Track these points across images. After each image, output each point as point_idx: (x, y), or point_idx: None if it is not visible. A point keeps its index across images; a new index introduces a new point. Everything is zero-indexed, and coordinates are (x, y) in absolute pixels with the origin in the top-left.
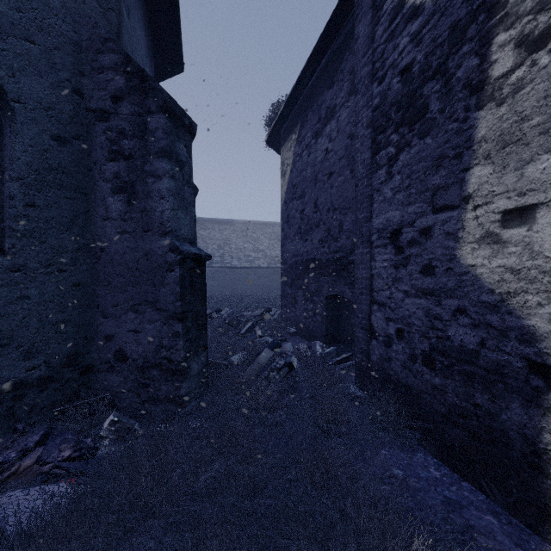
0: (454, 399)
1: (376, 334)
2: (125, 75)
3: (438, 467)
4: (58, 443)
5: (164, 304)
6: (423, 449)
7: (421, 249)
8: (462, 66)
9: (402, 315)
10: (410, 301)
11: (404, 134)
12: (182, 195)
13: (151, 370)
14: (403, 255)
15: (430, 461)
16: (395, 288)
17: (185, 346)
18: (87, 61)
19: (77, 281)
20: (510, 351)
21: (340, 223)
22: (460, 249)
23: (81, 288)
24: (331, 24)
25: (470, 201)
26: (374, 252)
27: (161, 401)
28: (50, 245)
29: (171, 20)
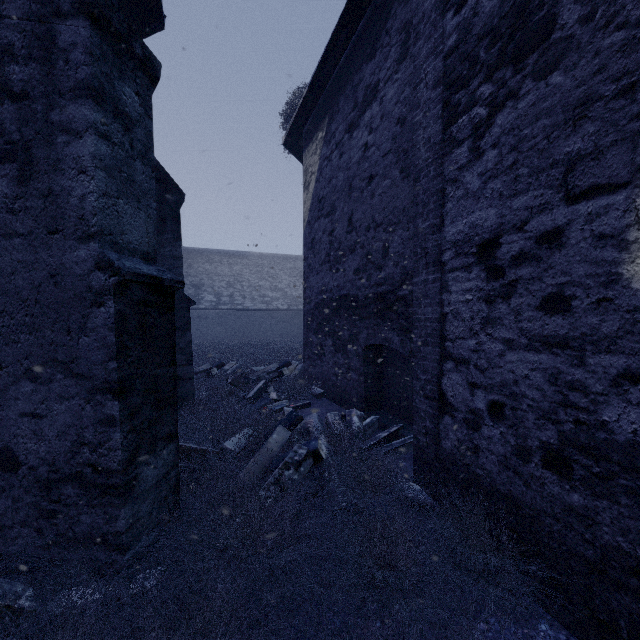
0: (616, 538)
1: (451, 407)
2: None
3: None
4: None
5: (87, 365)
6: (545, 613)
7: (540, 268)
8: None
9: (501, 380)
10: (517, 357)
11: (504, 80)
12: (129, 174)
13: (62, 486)
14: (502, 280)
15: None
16: (487, 335)
17: (126, 441)
18: None
19: None
20: None
21: (385, 244)
22: (631, 262)
23: None
24: None
25: None
26: (447, 279)
27: (81, 543)
28: None
29: None
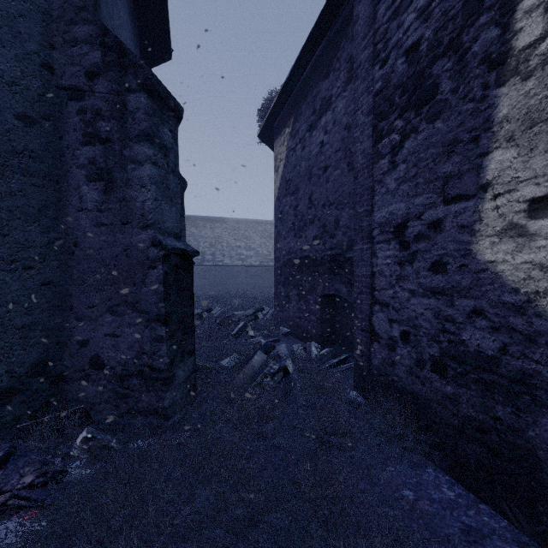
0: (469, 410)
1: (378, 336)
2: (101, 48)
3: (451, 486)
4: (21, 466)
5: (146, 305)
6: (432, 464)
7: (430, 244)
8: (479, 39)
9: (408, 316)
10: (417, 301)
11: (410, 119)
12: (167, 184)
13: (130, 379)
14: (409, 251)
15: (442, 479)
16: (400, 287)
17: (169, 352)
18: (58, 32)
19: (46, 279)
20: (538, 359)
21: (336, 219)
22: (476, 243)
23: (51, 288)
24: (328, 9)
25: (489, 190)
26: (375, 248)
27: (142, 413)
28: (14, 239)
29: (158, 1)
